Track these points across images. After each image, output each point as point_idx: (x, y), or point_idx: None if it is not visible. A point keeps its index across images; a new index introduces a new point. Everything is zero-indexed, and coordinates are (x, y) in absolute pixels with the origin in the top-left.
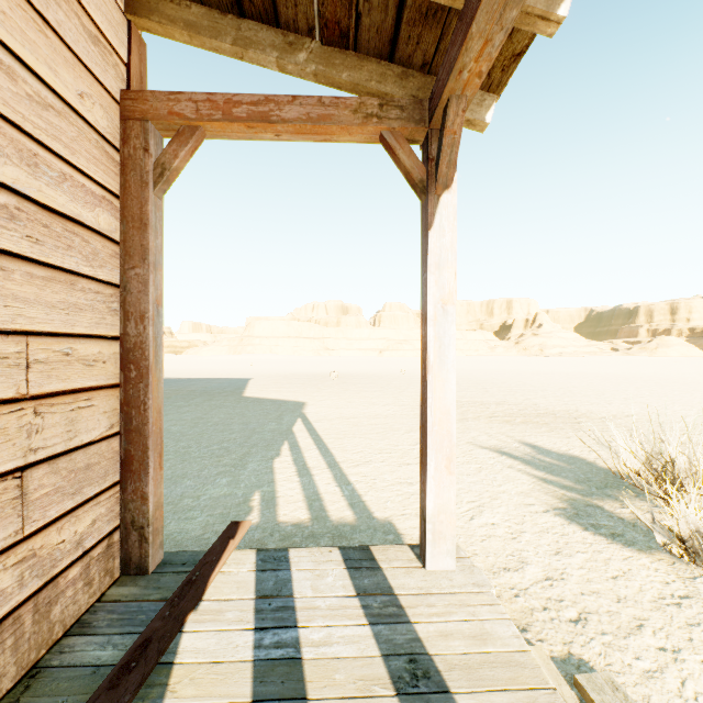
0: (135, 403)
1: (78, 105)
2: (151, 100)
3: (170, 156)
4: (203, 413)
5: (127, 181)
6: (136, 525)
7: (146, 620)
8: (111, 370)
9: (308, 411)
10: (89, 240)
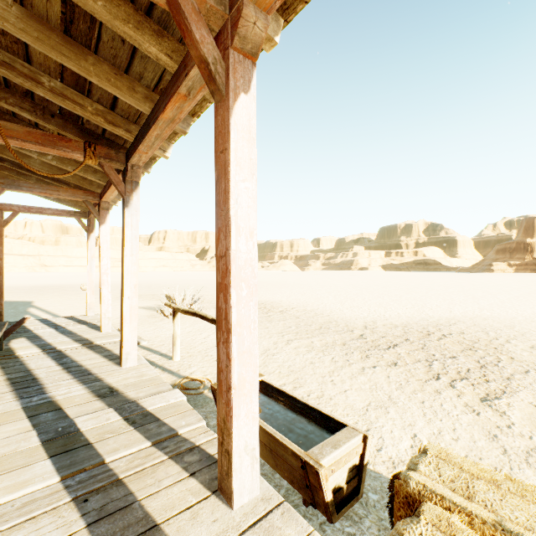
0: None
1: None
2: (4, 205)
3: (10, 219)
4: None
5: None
6: None
7: (12, 325)
8: None
9: (36, 304)
10: None
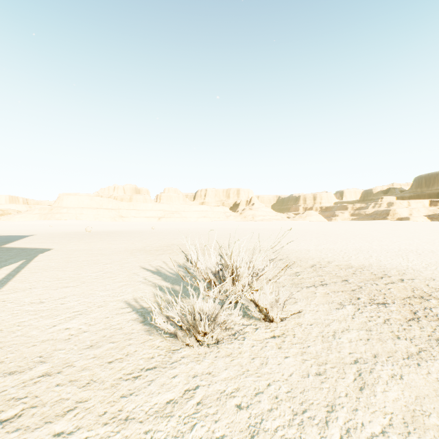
0: None
1: None
2: None
3: None
4: None
5: None
6: None
7: None
8: None
9: (43, 254)
10: None
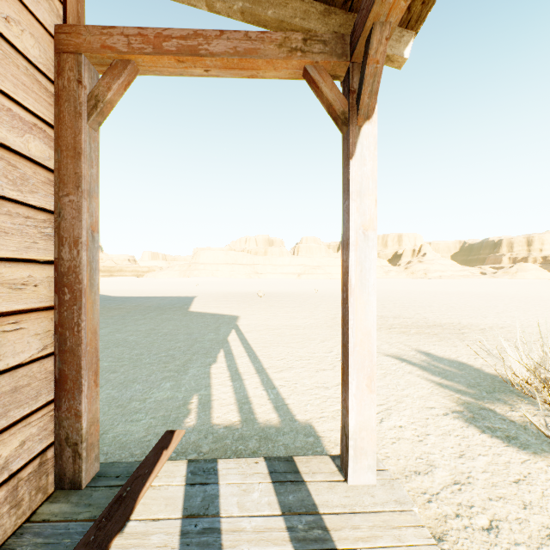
0: (69, 325)
1: (3, 29)
2: (84, 34)
3: (104, 88)
4: (156, 325)
5: (62, 112)
6: (70, 442)
7: (70, 545)
8: (44, 293)
9: (240, 323)
10: (17, 164)
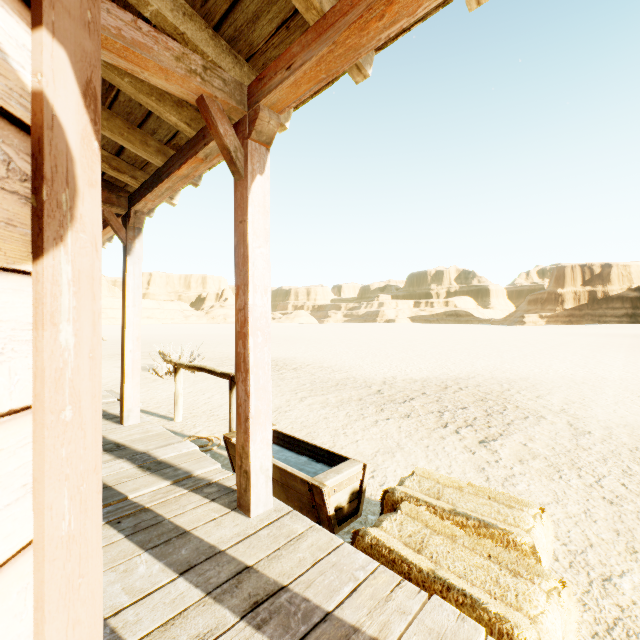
0: None
1: None
2: None
3: None
4: None
5: None
6: None
7: None
8: None
9: None
10: None
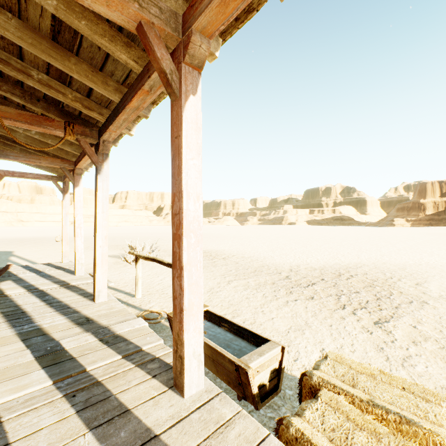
0: None
1: None
2: None
3: None
4: None
5: None
6: None
7: None
8: None
9: (17, 253)
10: None
